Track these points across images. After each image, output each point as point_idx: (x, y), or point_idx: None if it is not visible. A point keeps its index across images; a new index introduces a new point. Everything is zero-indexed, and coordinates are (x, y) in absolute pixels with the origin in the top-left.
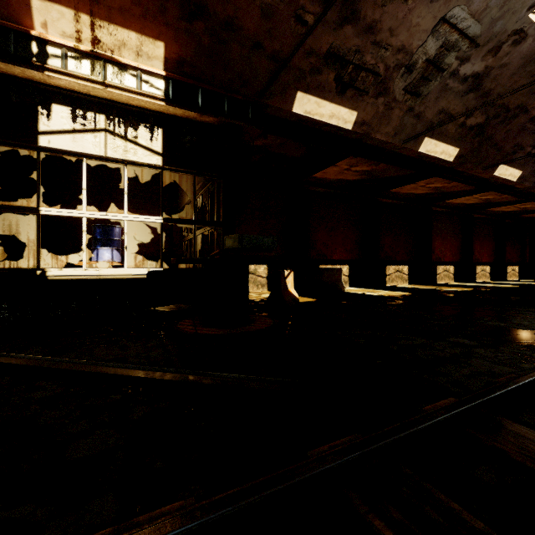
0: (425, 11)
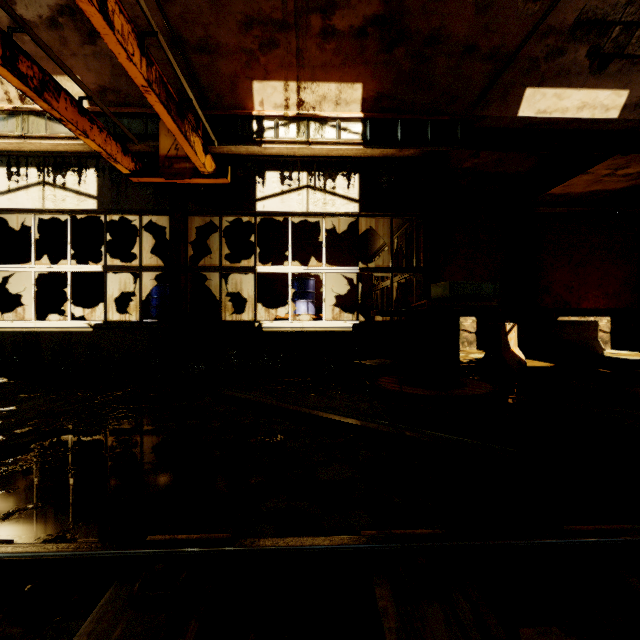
0: None
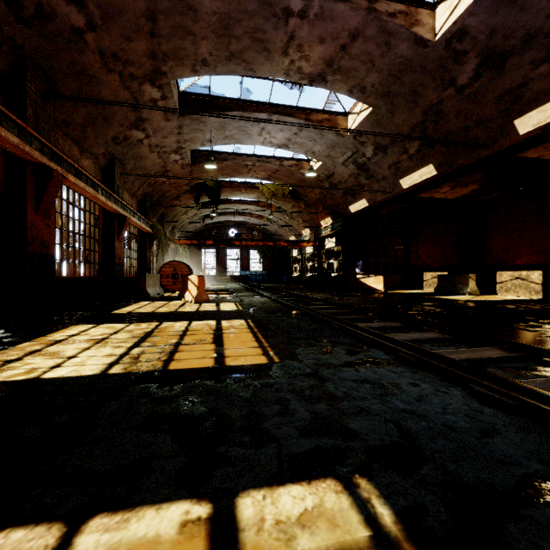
0: (338, 169)
